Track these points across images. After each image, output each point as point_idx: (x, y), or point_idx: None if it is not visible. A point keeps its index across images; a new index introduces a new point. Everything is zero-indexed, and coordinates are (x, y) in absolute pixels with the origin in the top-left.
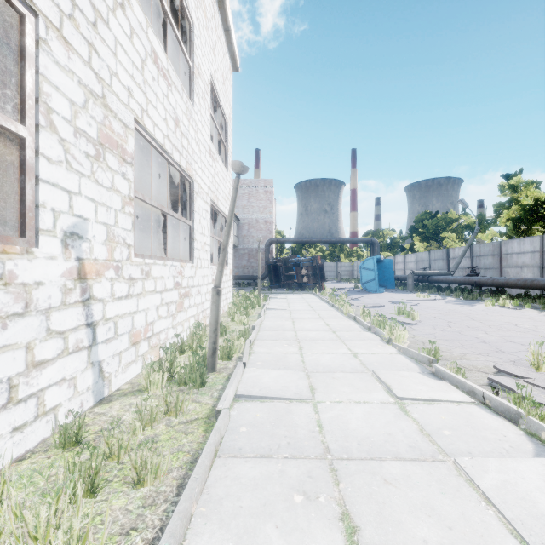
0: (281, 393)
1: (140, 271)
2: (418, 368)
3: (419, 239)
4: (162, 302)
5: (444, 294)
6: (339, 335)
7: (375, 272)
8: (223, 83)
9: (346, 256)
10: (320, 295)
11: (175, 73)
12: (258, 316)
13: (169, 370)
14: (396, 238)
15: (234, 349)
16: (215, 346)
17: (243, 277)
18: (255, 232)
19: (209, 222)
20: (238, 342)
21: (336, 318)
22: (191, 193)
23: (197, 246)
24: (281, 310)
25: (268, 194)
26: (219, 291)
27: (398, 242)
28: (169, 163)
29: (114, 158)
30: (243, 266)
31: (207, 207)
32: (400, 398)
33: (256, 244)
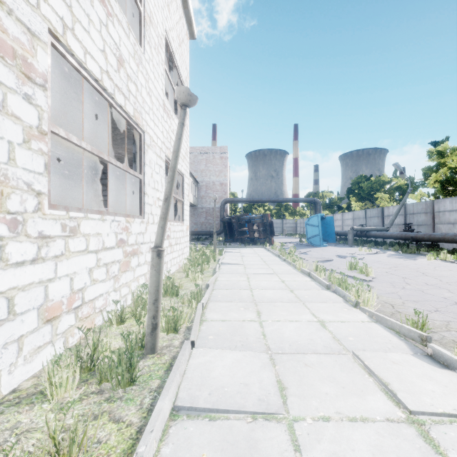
0: (239, 401)
1: (61, 226)
2: (406, 345)
3: (354, 199)
4: (98, 263)
5: (382, 248)
6: (297, 294)
7: (319, 228)
8: (179, 45)
9: (290, 214)
10: (270, 248)
11: (119, 6)
12: (213, 271)
13: (90, 358)
14: (334, 199)
15: (183, 318)
16: (154, 321)
17: (202, 232)
18: (212, 193)
19: (164, 178)
20: (188, 310)
21: (290, 274)
22: (141, 145)
23: (149, 201)
24: (235, 264)
25: (223, 160)
26: (160, 252)
27: (335, 202)
28: (112, 106)
29: (7, 70)
30: (202, 223)
31: (161, 162)
32: (414, 412)
33: (213, 204)
